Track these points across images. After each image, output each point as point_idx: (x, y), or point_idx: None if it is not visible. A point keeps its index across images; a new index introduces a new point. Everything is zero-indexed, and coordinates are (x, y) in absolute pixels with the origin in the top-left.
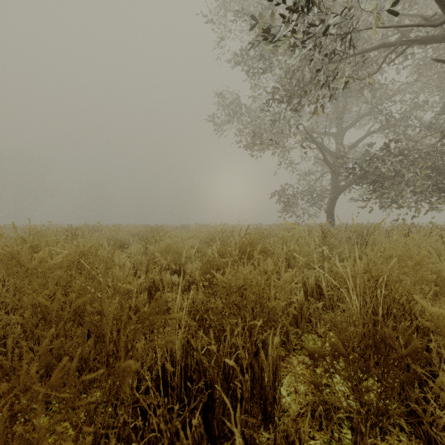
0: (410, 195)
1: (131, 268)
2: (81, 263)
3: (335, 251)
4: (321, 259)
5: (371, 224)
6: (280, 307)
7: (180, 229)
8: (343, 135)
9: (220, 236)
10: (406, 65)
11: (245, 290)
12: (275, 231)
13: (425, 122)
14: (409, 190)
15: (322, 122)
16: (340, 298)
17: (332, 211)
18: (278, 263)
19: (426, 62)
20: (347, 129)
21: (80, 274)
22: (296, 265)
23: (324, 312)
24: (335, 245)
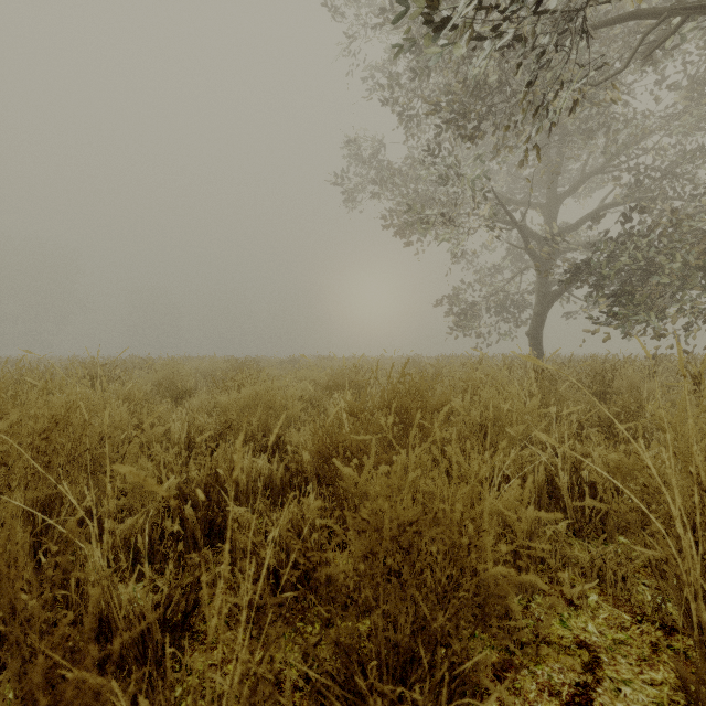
0: (676, 306)
1: (182, 441)
2: (51, 442)
3: (563, 405)
4: (546, 423)
5: (613, 356)
6: (515, 585)
7: (286, 365)
8: (557, 207)
9: (351, 376)
10: (670, 84)
11: (418, 534)
12: (447, 367)
13: (699, 184)
14: (675, 299)
15: (520, 187)
16: (624, 525)
17: (539, 333)
18: (466, 432)
19: (702, 80)
20: (564, 198)
21: (47, 467)
22: (501, 436)
23: (568, 540)
24: (560, 395)
